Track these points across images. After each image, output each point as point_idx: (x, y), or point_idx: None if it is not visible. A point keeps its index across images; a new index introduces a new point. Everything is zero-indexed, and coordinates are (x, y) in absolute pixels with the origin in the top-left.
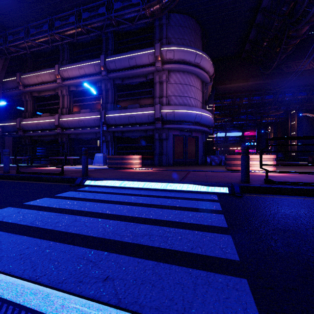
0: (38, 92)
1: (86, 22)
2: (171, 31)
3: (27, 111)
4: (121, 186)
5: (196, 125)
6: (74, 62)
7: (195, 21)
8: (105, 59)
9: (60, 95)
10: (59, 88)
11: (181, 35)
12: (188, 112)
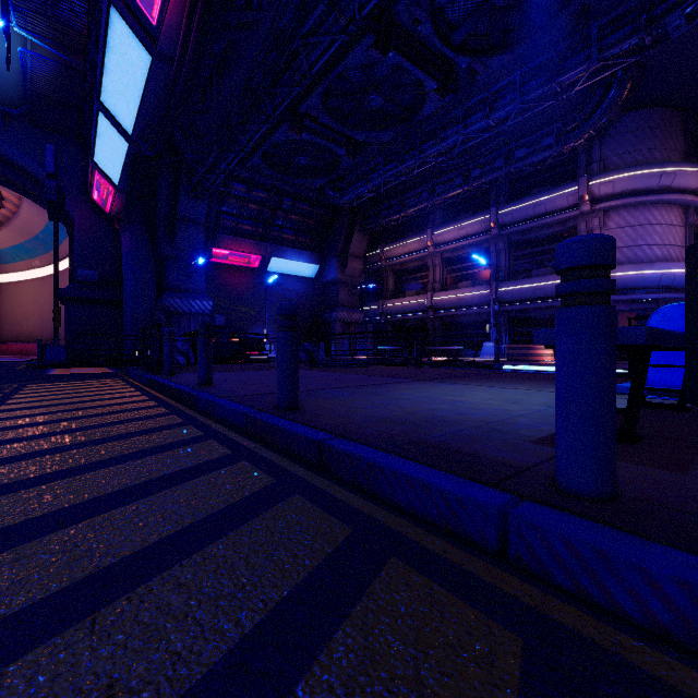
0: (401, 264)
1: (477, 182)
2: (610, 146)
3: (388, 289)
4: (538, 370)
5: (662, 292)
6: (449, 218)
7: (663, 109)
8: (496, 212)
9: (430, 266)
10: (429, 256)
11: (631, 145)
12: (643, 274)
